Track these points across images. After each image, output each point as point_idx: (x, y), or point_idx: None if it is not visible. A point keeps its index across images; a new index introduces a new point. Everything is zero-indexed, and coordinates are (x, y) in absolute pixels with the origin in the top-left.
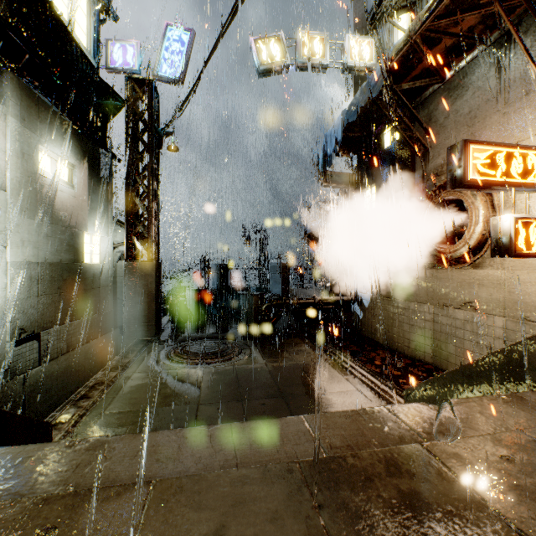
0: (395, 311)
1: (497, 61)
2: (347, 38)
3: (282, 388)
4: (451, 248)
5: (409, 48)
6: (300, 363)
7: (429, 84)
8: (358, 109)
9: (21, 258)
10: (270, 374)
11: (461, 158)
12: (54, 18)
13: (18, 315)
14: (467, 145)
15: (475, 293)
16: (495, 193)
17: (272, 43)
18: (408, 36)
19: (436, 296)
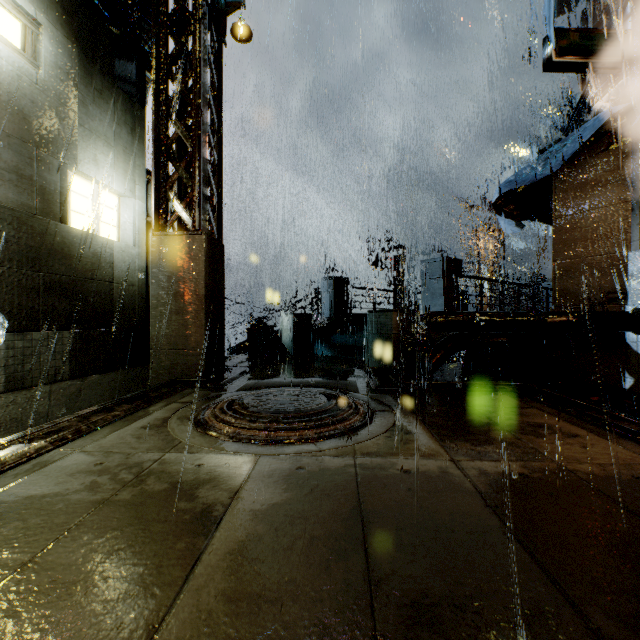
0: None
1: None
2: None
3: (622, 638)
4: None
5: None
6: (580, 472)
7: None
8: None
9: None
10: (490, 513)
11: None
12: None
13: None
14: None
15: None
16: None
17: None
18: None
19: None
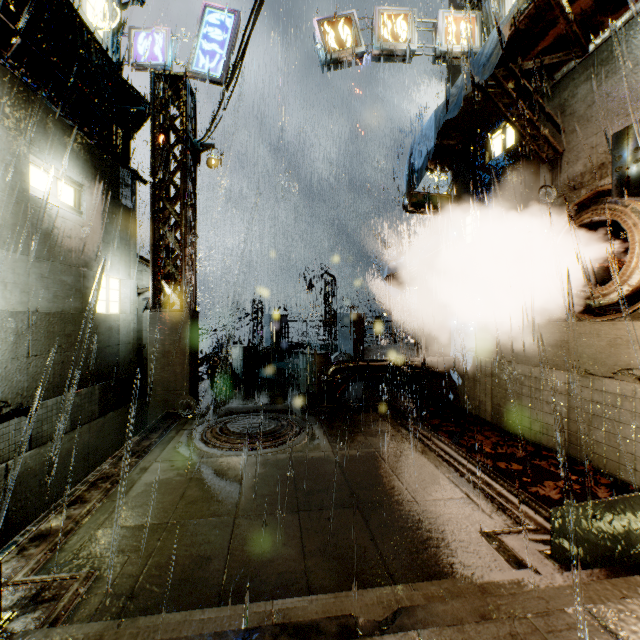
0: (510, 378)
1: None
2: (441, 15)
3: (357, 491)
4: (599, 291)
5: (539, 4)
6: (380, 452)
7: (563, 60)
8: (460, 100)
9: (2, 306)
10: (339, 468)
11: None
12: None
13: None
14: None
15: (638, 356)
16: None
17: (341, 25)
18: None
19: (573, 358)
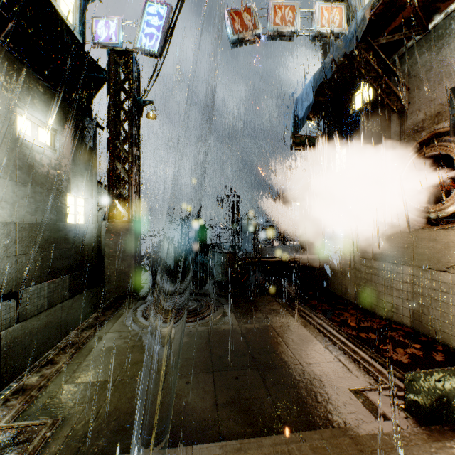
0: (368, 271)
1: None
2: (318, 6)
3: (256, 356)
4: (436, 207)
5: None
6: (273, 325)
7: (409, 36)
8: (332, 67)
9: None
10: (243, 338)
11: None
12: None
13: None
14: None
15: None
16: None
17: (244, 14)
18: None
19: (416, 257)
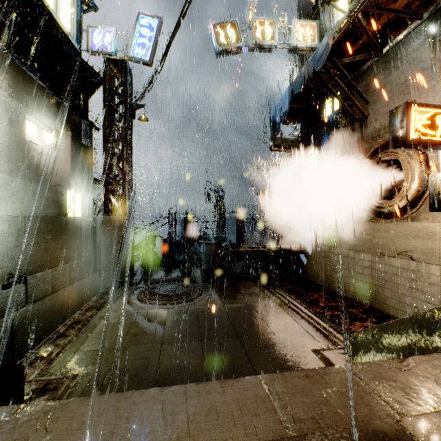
0: (336, 258)
1: (432, 34)
2: (293, 23)
3: (237, 328)
4: (388, 203)
5: (350, 25)
6: (253, 305)
7: (367, 58)
8: (303, 81)
9: (9, 212)
10: (226, 315)
11: (404, 120)
12: (41, 6)
13: (6, 262)
14: (409, 107)
15: (410, 243)
16: (430, 153)
17: (228, 28)
18: (351, 12)
19: (374, 245)
